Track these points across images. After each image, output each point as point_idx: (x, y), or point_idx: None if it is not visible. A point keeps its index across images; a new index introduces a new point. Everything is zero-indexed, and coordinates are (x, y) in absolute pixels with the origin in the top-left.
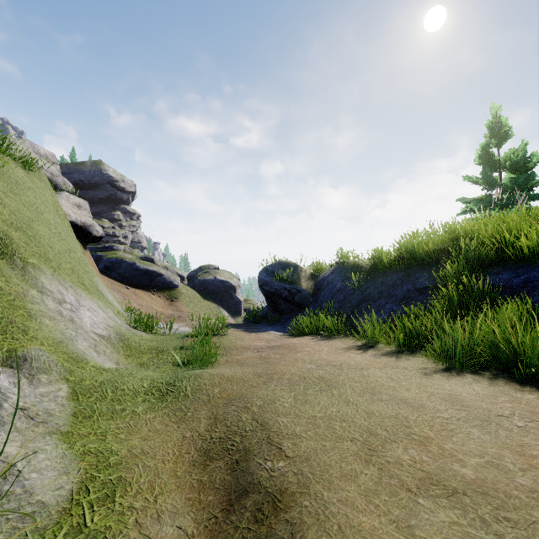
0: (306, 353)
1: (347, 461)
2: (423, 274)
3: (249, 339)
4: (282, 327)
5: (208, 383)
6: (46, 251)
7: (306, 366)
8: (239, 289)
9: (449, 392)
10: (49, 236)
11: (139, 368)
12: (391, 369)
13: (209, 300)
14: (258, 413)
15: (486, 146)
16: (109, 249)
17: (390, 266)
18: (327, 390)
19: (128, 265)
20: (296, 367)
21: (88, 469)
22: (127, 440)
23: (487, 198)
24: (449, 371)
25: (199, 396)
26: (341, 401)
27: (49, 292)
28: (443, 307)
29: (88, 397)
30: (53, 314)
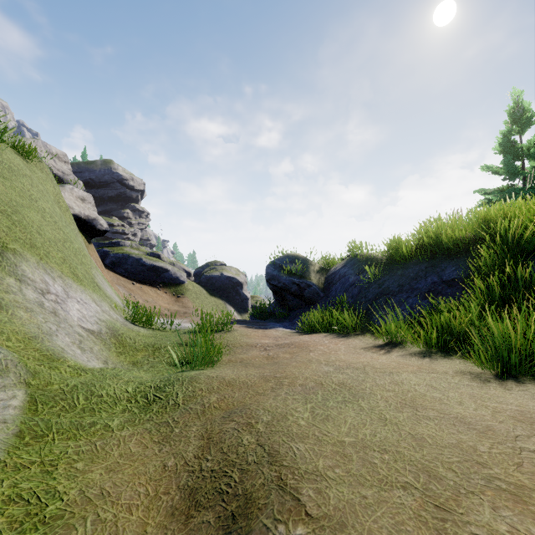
0: (320, 352)
1: (406, 530)
2: (450, 264)
3: (255, 336)
4: (291, 323)
5: (204, 388)
6: (33, 237)
7: (323, 369)
8: (246, 285)
9: (518, 409)
10: (40, 223)
11: (131, 367)
12: (428, 374)
13: (215, 296)
14: (264, 435)
15: (508, 132)
16: (116, 245)
17: (410, 257)
18: (352, 401)
19: (134, 261)
20: (310, 370)
21: (5, 530)
22: (85, 471)
23: (508, 188)
24: (504, 378)
25: (191, 405)
26: (374, 418)
27: (30, 281)
28: (480, 301)
29: (51, 407)
30: (31, 305)
